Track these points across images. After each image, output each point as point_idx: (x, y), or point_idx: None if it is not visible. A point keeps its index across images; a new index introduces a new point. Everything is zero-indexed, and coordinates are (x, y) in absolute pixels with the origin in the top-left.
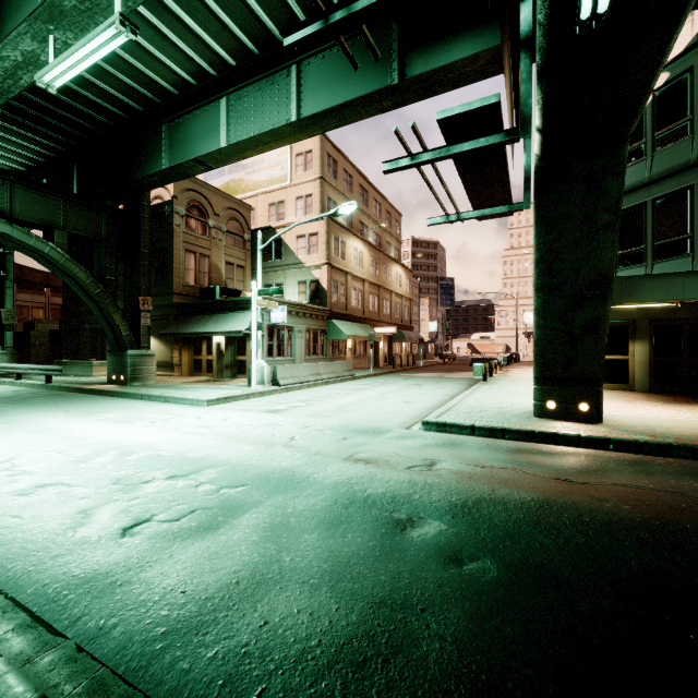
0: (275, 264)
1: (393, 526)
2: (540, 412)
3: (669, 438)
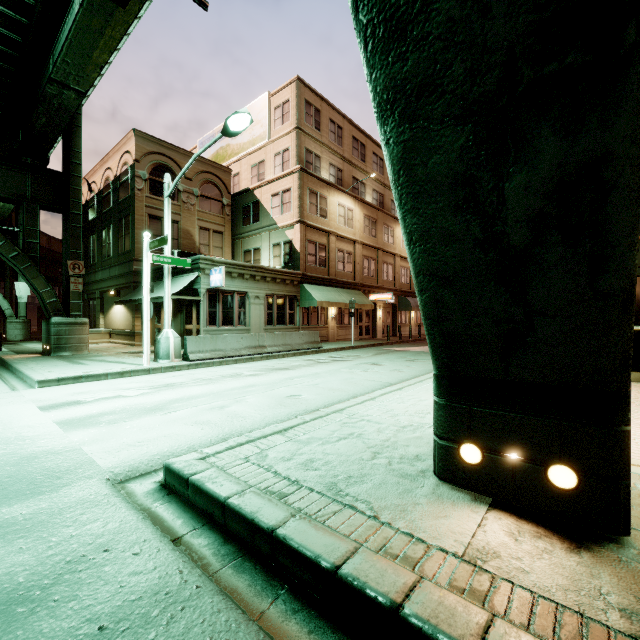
0: (253, 228)
1: None
2: (444, 467)
3: None
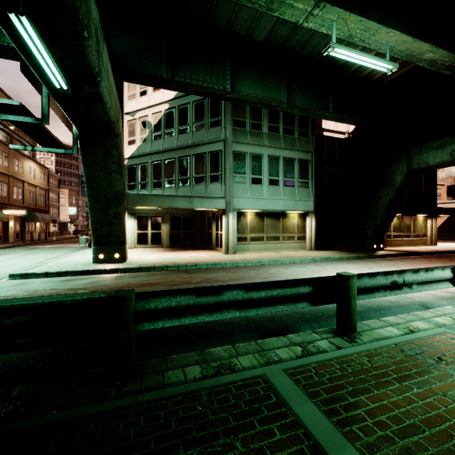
0: None
1: None
2: (96, 261)
3: (144, 265)
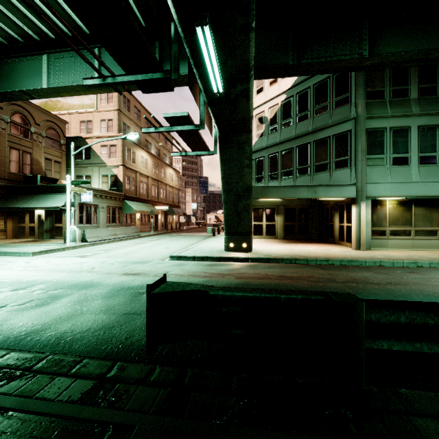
0: (85, 162)
1: (138, 294)
2: (227, 249)
3: (271, 256)
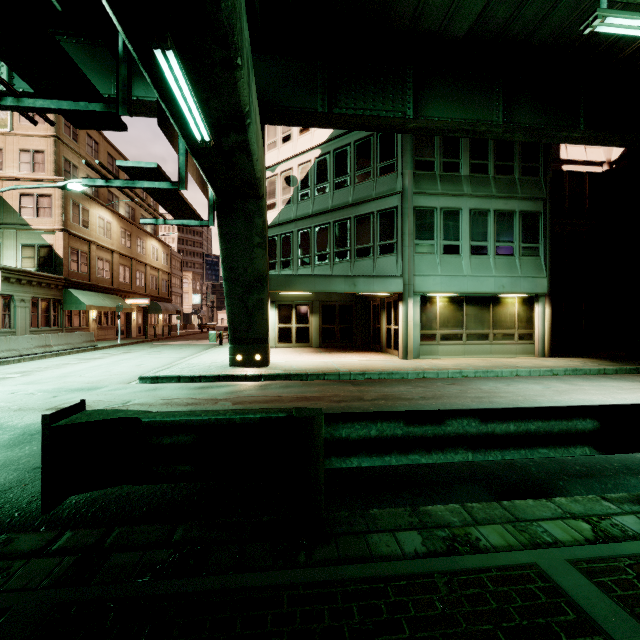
0: None
1: None
2: (233, 363)
3: (293, 371)
